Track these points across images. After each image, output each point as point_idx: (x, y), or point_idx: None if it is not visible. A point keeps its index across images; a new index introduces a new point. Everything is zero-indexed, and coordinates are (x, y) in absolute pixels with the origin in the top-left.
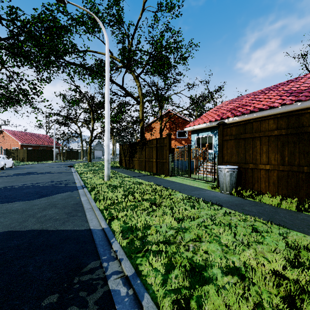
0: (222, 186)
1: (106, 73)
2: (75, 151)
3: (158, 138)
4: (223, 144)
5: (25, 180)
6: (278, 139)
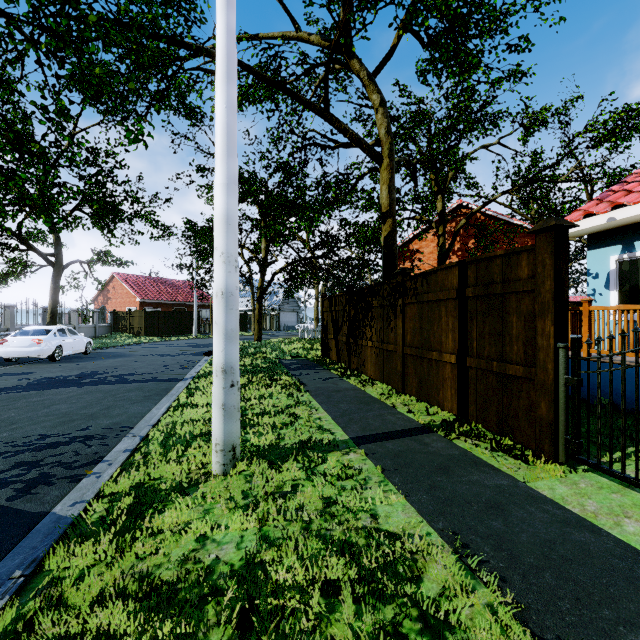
0: None
1: None
2: (240, 314)
3: (469, 261)
4: None
5: None
6: None
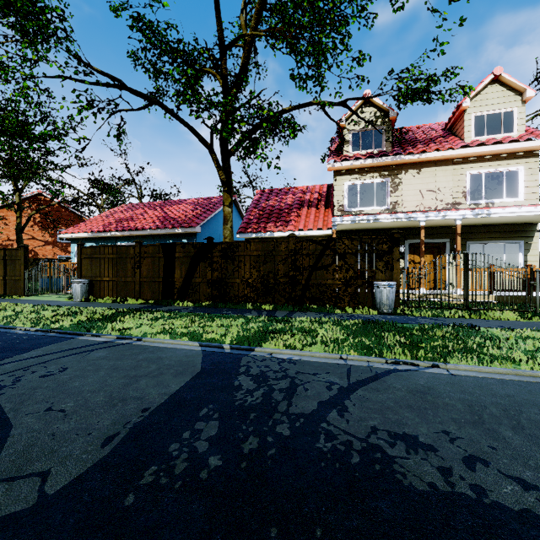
0: (75, 296)
1: None
2: None
3: (7, 249)
4: (82, 261)
5: None
6: (113, 260)
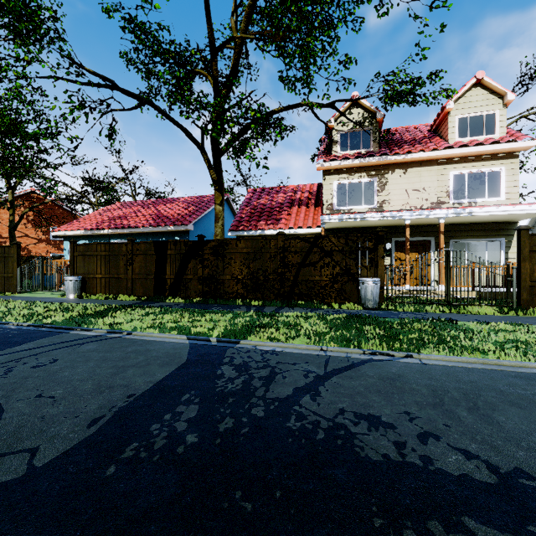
0: (67, 293)
1: None
2: None
3: None
4: (74, 258)
5: None
6: (105, 257)
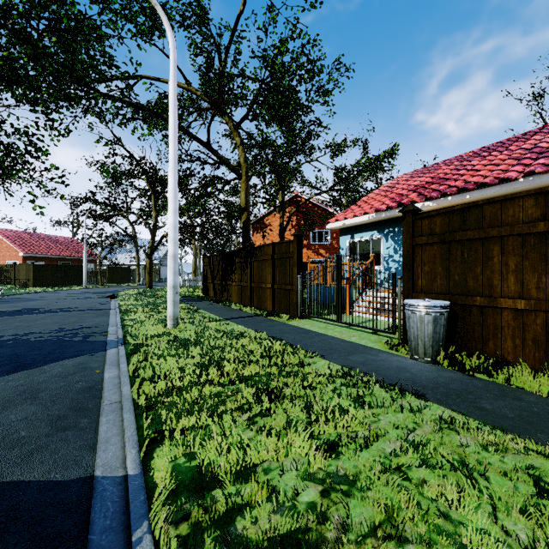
0: (415, 345)
1: (170, 111)
2: (124, 268)
3: (276, 243)
4: (413, 253)
5: (6, 328)
6: (547, 241)
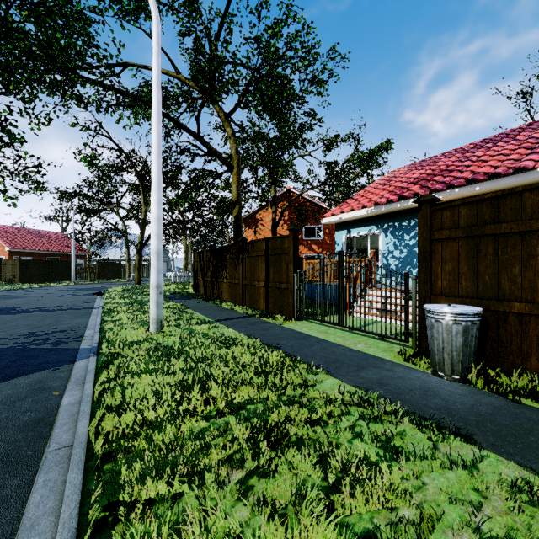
0: (440, 360)
1: (153, 91)
2: (115, 263)
3: (269, 238)
4: (431, 249)
5: None
6: None
